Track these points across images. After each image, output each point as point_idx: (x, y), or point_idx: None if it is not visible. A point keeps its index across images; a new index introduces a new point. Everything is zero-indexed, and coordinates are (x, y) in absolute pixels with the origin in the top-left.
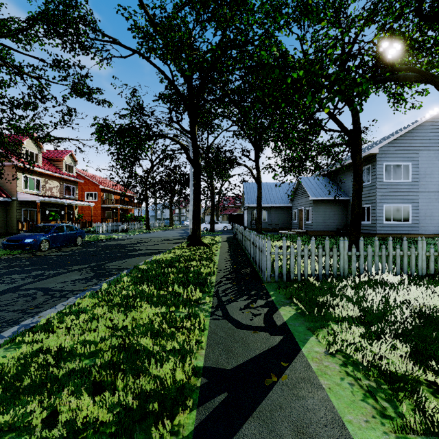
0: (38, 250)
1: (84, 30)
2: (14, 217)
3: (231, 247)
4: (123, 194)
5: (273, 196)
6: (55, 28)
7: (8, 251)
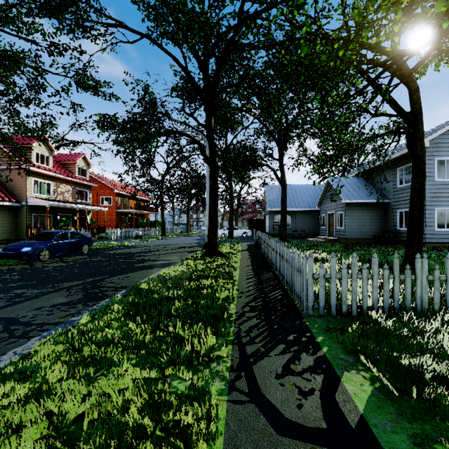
0: (37, 260)
1: (84, 9)
2: (24, 223)
3: (253, 258)
4: (139, 199)
5: (298, 199)
6: (49, 4)
7: (5, 261)
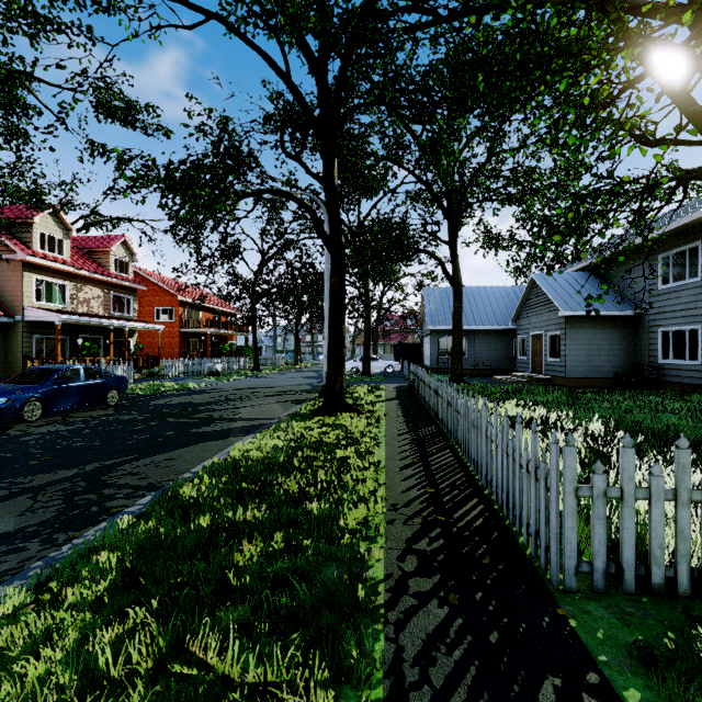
0: (19, 420)
1: None
2: (19, 351)
3: (408, 416)
4: (219, 310)
5: (478, 311)
6: None
7: None
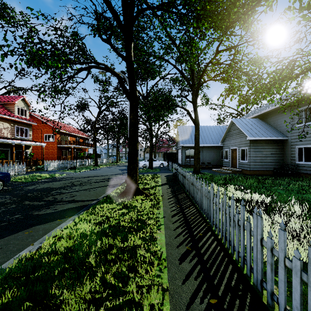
0: None
1: None
2: None
3: (176, 197)
4: (78, 136)
5: (204, 137)
6: None
7: None
